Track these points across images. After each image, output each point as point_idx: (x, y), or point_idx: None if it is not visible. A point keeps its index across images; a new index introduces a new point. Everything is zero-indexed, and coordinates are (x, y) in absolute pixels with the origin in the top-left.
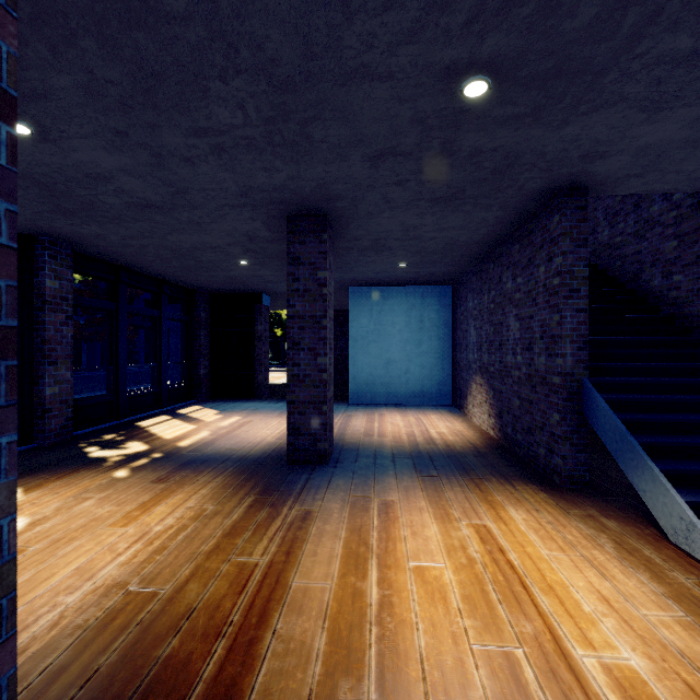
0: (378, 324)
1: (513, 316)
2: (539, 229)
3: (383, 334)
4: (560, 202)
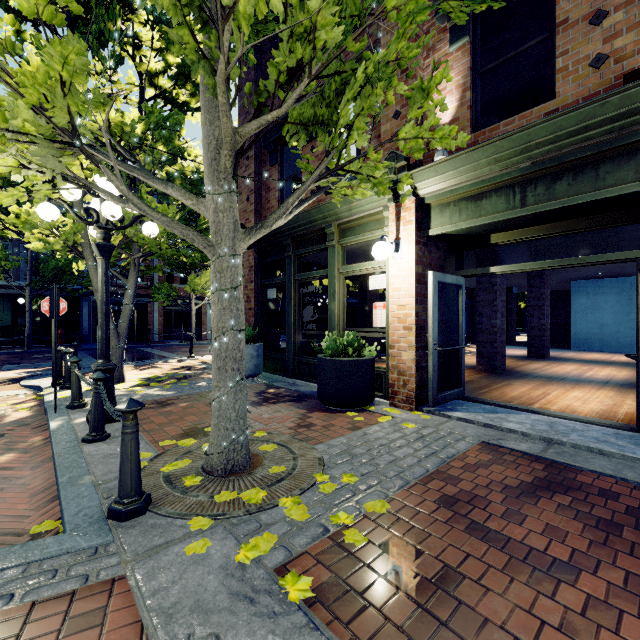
0: (594, 302)
1: None
2: None
3: (597, 308)
4: None
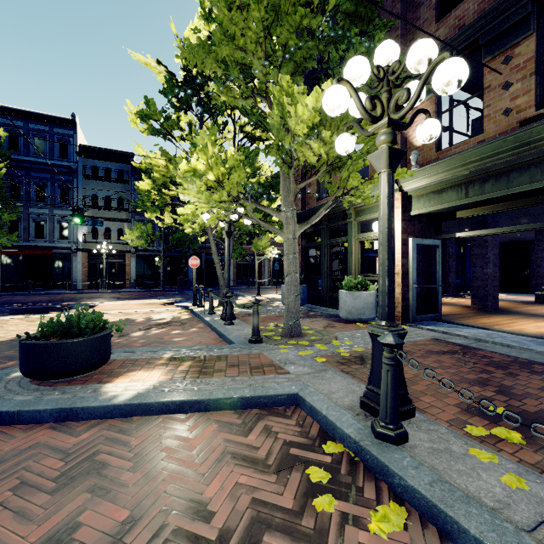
0: None
1: None
2: None
3: None
4: None
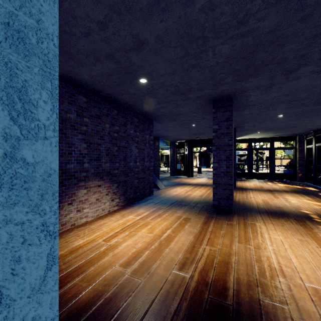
0: None
1: (135, 146)
2: (147, 123)
3: None
4: (153, 123)
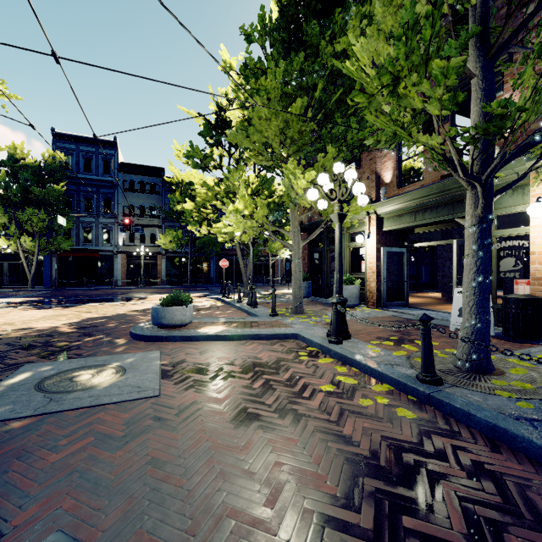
0: None
1: None
2: None
3: None
4: None
